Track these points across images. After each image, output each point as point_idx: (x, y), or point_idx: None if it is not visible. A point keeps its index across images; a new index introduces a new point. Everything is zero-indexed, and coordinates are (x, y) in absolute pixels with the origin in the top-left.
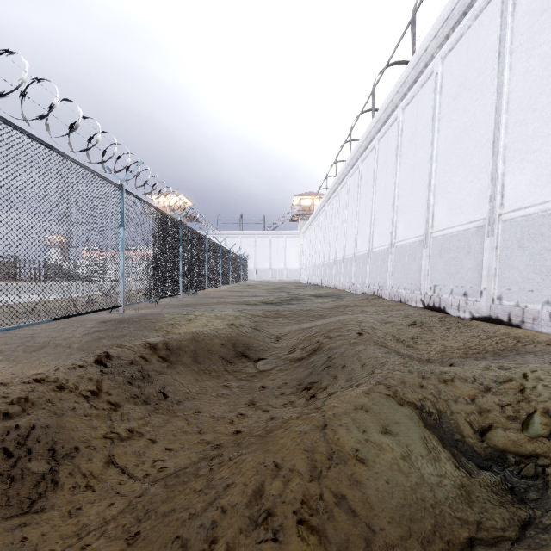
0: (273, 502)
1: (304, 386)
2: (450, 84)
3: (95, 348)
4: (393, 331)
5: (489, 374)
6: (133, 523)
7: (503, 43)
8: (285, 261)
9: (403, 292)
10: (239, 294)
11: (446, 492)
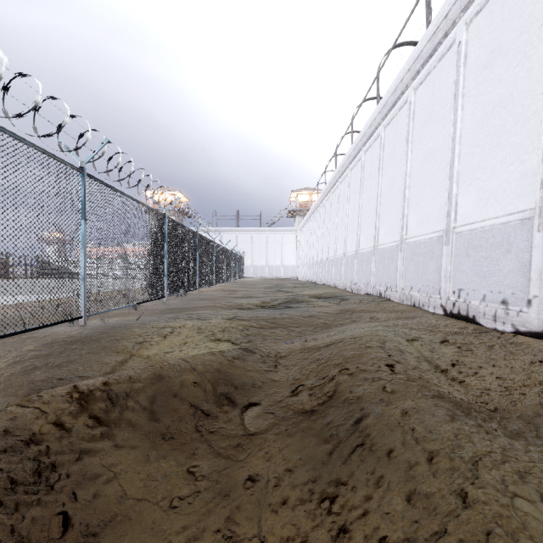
0: None
1: (322, 490)
2: (478, 52)
3: (16, 388)
4: (425, 355)
5: None
6: None
7: None
8: (282, 257)
9: (417, 295)
10: (233, 295)
11: None
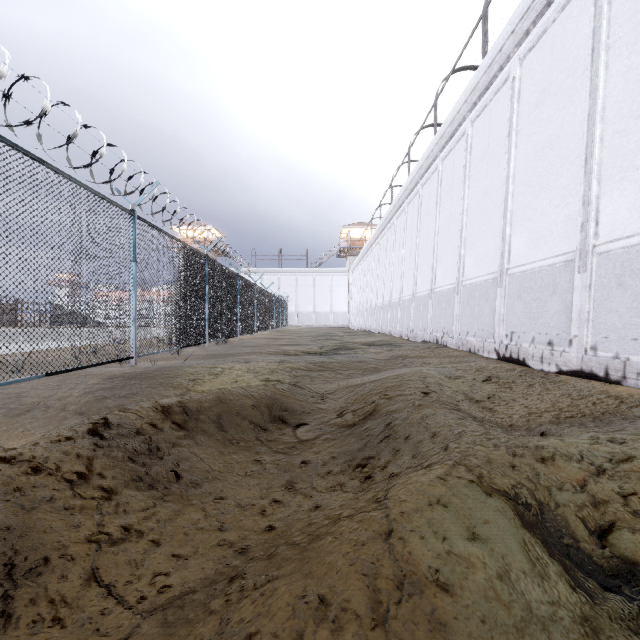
0: None
1: (357, 463)
2: (531, 90)
3: (96, 410)
4: (464, 389)
5: (600, 451)
6: None
7: (597, 37)
8: (331, 303)
9: (472, 340)
10: (277, 343)
11: (564, 632)
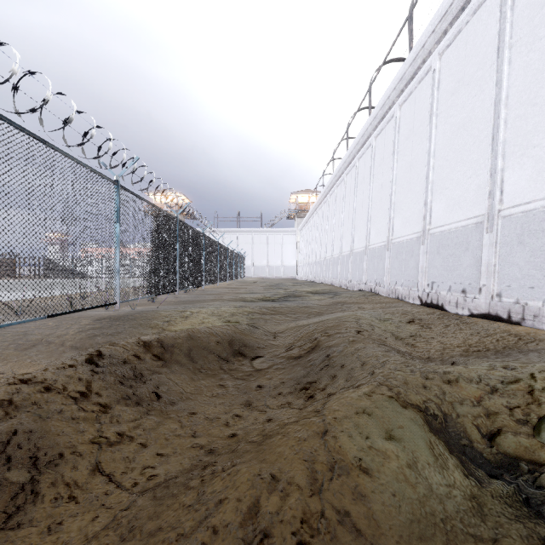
0: (270, 521)
1: (302, 386)
2: (448, 80)
3: (88, 346)
4: (391, 329)
5: (495, 375)
6: (116, 542)
7: (502, 37)
8: (282, 258)
9: (400, 289)
10: (236, 291)
11: (456, 505)
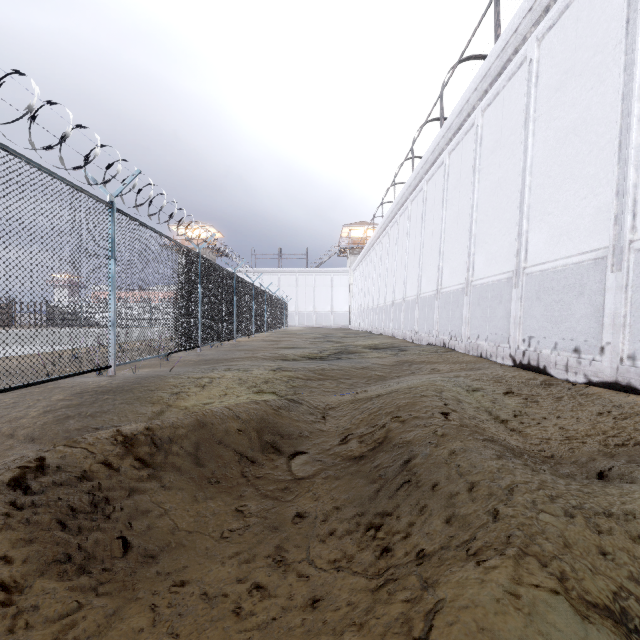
0: None
1: (368, 521)
2: (551, 72)
3: (52, 436)
4: (485, 405)
5: None
6: None
7: (633, 6)
8: (332, 303)
9: (484, 344)
10: (276, 345)
11: None
